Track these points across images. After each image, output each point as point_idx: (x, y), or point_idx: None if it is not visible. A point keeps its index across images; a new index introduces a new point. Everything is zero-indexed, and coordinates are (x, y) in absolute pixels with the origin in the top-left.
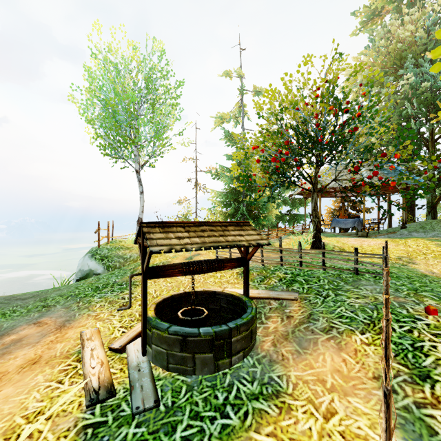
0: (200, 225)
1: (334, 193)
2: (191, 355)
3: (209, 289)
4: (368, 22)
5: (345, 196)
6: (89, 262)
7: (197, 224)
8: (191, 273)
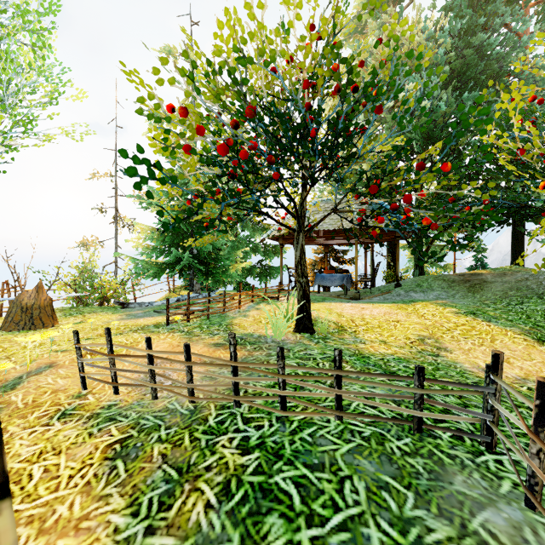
0: None
1: (316, 240)
2: None
3: None
4: (350, 37)
5: (329, 244)
6: None
7: None
8: None
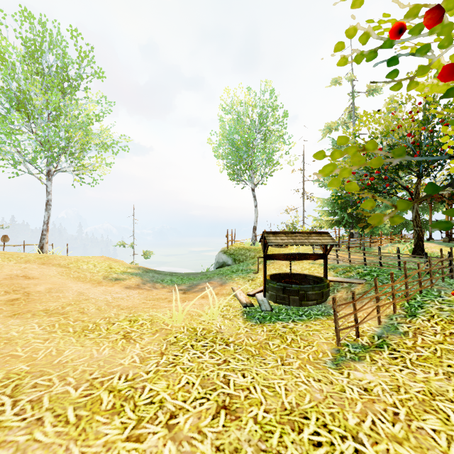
0: (294, 233)
1: None
2: (287, 296)
3: (302, 273)
4: None
5: None
6: (223, 257)
7: (292, 232)
8: (289, 259)
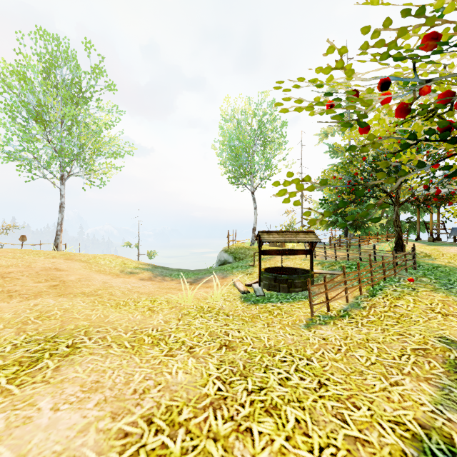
0: (284, 232)
1: None
2: (278, 284)
3: (293, 267)
4: None
5: None
6: (224, 256)
7: (283, 231)
8: (280, 254)
